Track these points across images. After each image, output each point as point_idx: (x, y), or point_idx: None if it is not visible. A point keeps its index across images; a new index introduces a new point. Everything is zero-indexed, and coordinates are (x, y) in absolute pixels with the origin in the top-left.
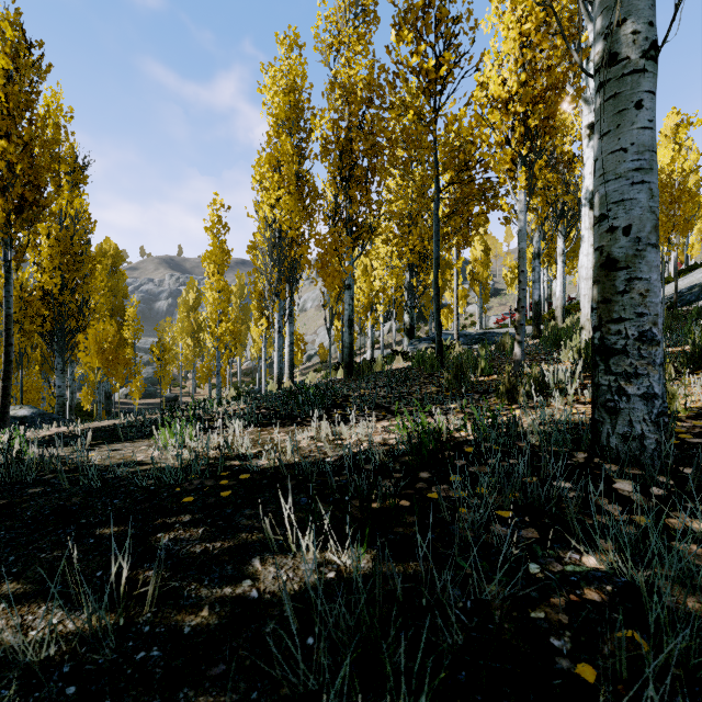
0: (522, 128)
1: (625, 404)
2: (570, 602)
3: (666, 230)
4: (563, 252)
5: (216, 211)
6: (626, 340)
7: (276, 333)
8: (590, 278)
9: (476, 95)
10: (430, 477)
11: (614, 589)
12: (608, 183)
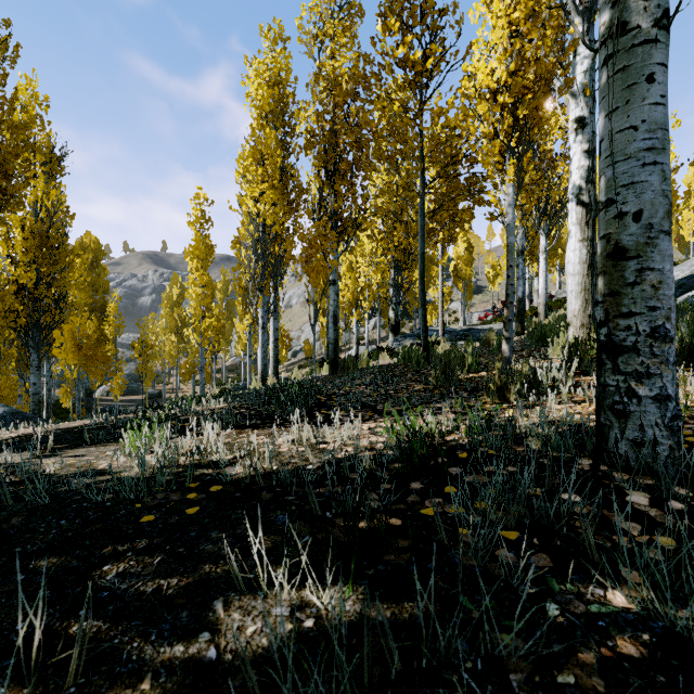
0: (511, 120)
1: (636, 406)
2: (603, 659)
3: None
4: (545, 250)
5: (199, 205)
6: (637, 336)
7: (260, 329)
8: (577, 273)
9: (464, 86)
10: (422, 489)
11: (653, 638)
12: (616, 165)
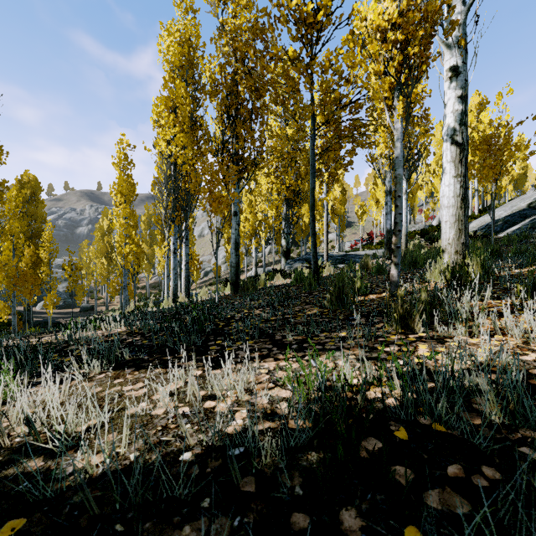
0: (401, 57)
1: None
2: None
3: (495, 172)
4: (406, 192)
5: (123, 149)
6: None
7: (172, 254)
8: (452, 206)
9: (356, 25)
10: (364, 533)
11: None
12: None
